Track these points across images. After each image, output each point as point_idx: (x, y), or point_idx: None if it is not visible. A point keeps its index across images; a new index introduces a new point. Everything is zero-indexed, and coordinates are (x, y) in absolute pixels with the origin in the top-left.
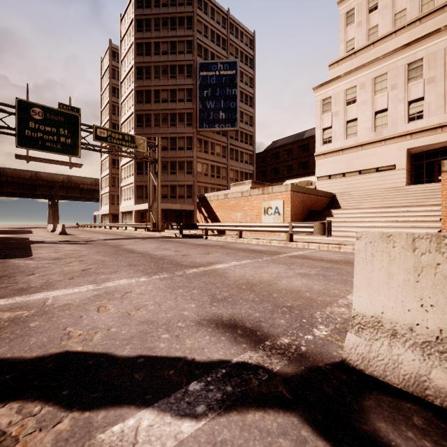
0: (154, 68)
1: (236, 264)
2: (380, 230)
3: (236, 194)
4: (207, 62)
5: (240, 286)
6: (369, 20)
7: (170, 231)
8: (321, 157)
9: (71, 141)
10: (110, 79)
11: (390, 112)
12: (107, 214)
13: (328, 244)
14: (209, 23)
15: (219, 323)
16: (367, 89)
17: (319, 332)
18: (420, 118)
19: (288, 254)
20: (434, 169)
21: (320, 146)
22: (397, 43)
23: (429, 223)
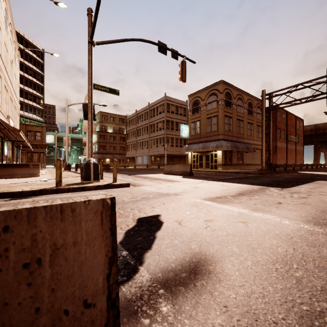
0: None
1: None
2: None
3: None
4: None
5: None
6: None
7: None
8: None
9: None
10: None
11: None
12: None
13: None
14: None
15: (200, 263)
16: None
17: None
18: None
19: None
20: None
21: None
22: None
23: None
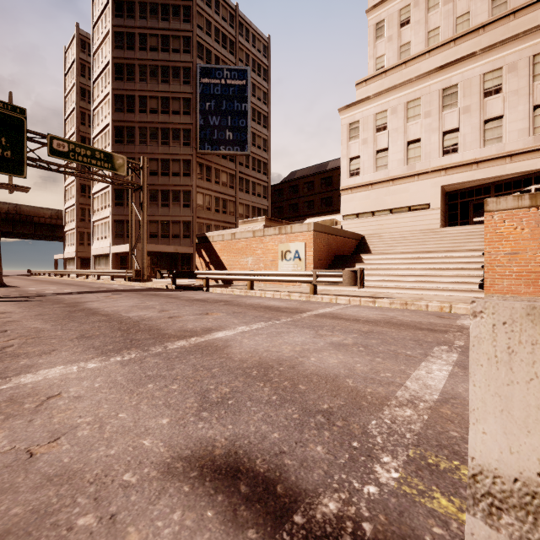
0: (139, 67)
1: (244, 330)
2: (418, 280)
3: (246, 234)
4: (209, 66)
5: (249, 372)
6: (400, 35)
7: (160, 281)
8: (348, 192)
9: (12, 154)
10: (77, 76)
11: (423, 143)
12: (74, 258)
13: (360, 298)
14: (213, 18)
15: (207, 464)
16: (398, 114)
17: (385, 472)
18: (455, 151)
19: (313, 312)
20: (469, 210)
21: (346, 178)
22: (430, 65)
23: (471, 271)
